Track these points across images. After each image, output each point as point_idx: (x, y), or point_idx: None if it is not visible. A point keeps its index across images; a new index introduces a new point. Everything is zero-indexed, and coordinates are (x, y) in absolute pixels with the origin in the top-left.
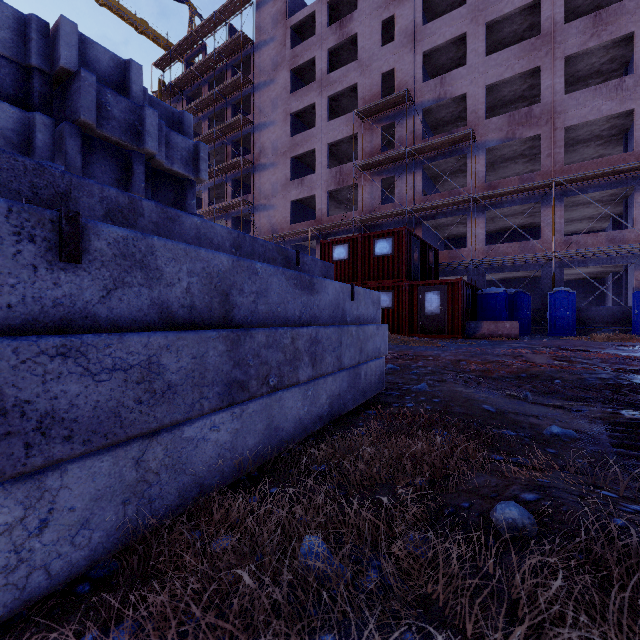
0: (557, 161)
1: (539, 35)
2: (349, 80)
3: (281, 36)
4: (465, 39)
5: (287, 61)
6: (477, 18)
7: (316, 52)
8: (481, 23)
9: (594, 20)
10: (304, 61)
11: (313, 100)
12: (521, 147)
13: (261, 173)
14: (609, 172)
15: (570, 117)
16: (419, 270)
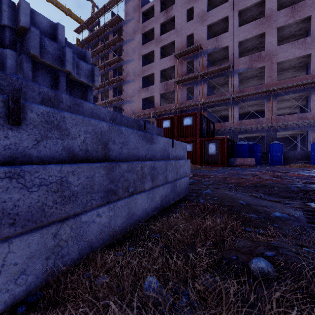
0: (273, 79)
1: (264, 17)
2: (171, 39)
3: (137, 17)
4: (228, 19)
5: (140, 29)
6: (234, 8)
7: (154, 25)
8: (236, 11)
9: (291, 9)
10: (148, 29)
11: (153, 48)
12: (255, 72)
13: (127, 85)
14: (299, 84)
15: (280, 57)
16: (205, 133)
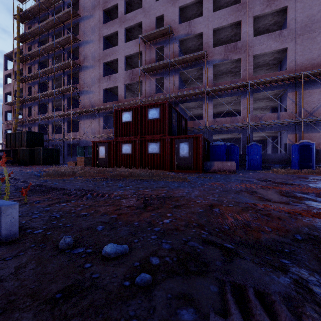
0: (250, 73)
1: (240, 3)
2: (137, 19)
3: None
4: (202, 3)
5: (101, 4)
6: None
7: (118, 1)
8: None
9: None
10: (111, 5)
11: (116, 29)
12: (230, 66)
13: (85, 71)
14: (276, 80)
15: (256, 49)
16: (176, 130)
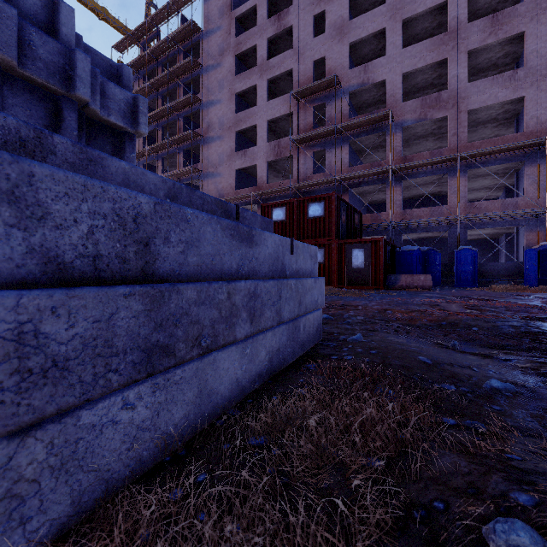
0: (461, 139)
1: (447, 32)
2: (286, 66)
3: (227, 26)
4: (385, 33)
5: (232, 47)
6: (395, 16)
7: (257, 40)
8: (398, 20)
9: (492, 21)
10: (247, 48)
11: (255, 82)
12: (431, 127)
13: (209, 145)
14: (504, 149)
15: (472, 102)
16: (346, 230)
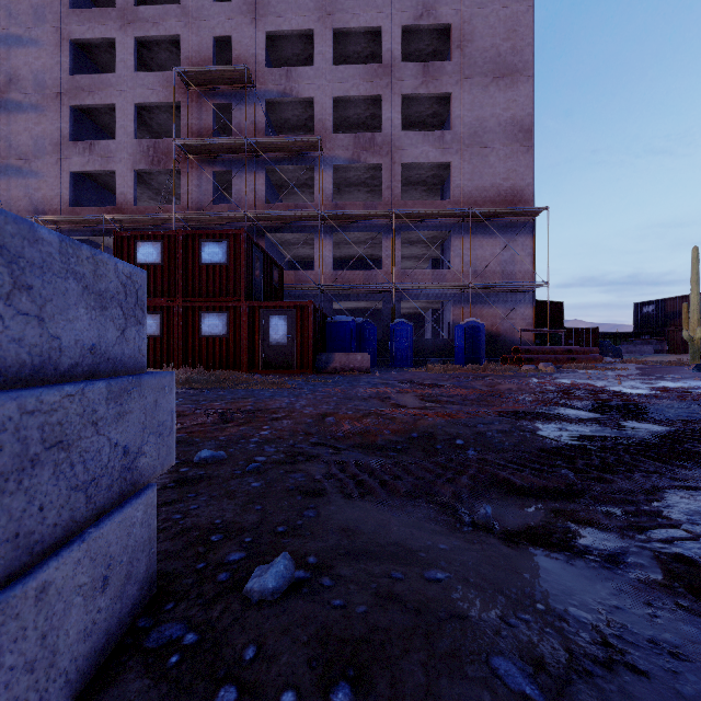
0: (396, 195)
1: (381, 64)
2: (168, 27)
3: None
4: (312, 38)
5: None
6: (325, 19)
7: None
8: (329, 26)
9: (424, 69)
10: None
11: (111, 33)
12: (365, 174)
13: (12, 115)
14: (435, 214)
15: (406, 155)
16: (262, 289)
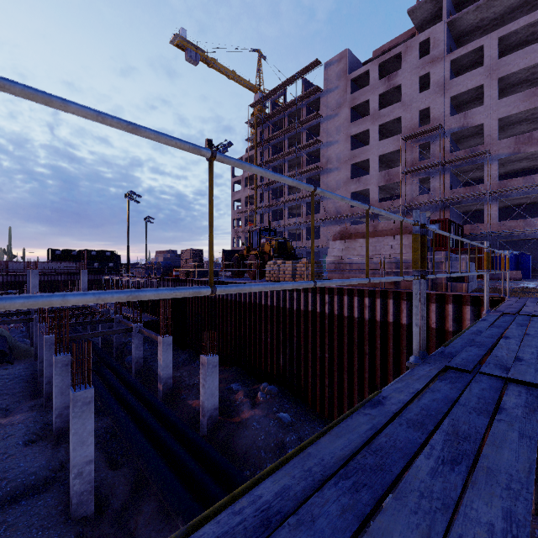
0: None
1: (537, 86)
2: (395, 114)
3: (343, 86)
4: (482, 85)
5: (348, 102)
6: (491, 75)
7: (370, 96)
8: (494, 78)
9: None
10: (361, 102)
11: (367, 127)
12: (525, 155)
13: (328, 174)
14: None
15: None
16: (454, 240)
